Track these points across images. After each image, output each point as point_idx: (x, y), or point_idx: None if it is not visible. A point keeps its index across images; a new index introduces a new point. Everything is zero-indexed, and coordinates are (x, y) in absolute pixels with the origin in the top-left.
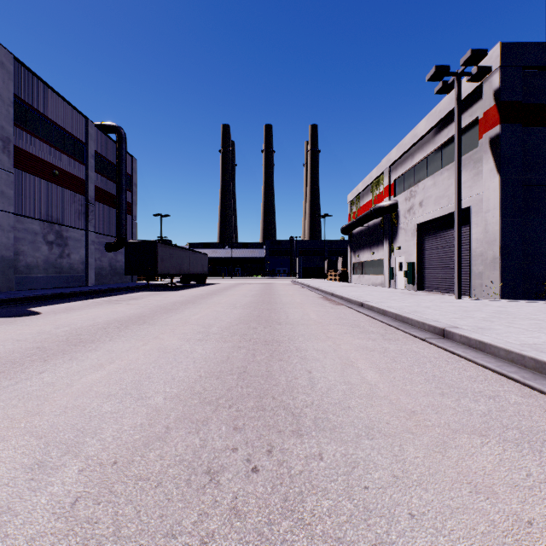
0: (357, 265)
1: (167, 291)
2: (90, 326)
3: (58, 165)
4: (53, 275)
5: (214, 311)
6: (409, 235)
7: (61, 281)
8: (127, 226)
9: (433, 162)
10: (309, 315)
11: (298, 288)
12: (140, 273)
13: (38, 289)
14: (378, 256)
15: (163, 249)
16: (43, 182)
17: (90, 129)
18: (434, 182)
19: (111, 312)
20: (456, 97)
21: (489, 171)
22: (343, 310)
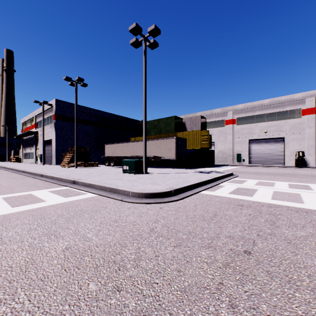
0: (25, 154)
1: None
2: None
3: None
4: None
5: None
6: (41, 144)
7: None
8: None
9: (47, 121)
10: None
11: None
12: None
13: None
14: (33, 151)
15: None
16: None
17: None
18: (46, 128)
19: None
20: (43, 110)
21: (54, 131)
22: None
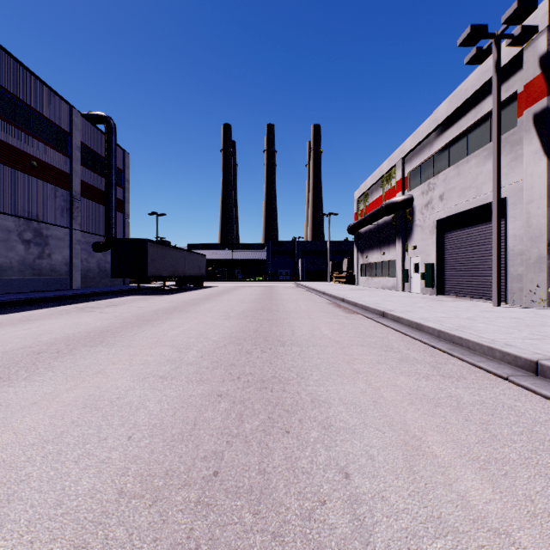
0: (364, 267)
1: (157, 295)
2: (22, 348)
3: (37, 156)
4: (30, 277)
5: (201, 323)
6: (427, 233)
7: (41, 284)
8: (118, 225)
9: (457, 149)
10: (320, 329)
11: (302, 292)
12: (128, 275)
13: (11, 293)
14: (389, 256)
15: (154, 249)
16: (19, 174)
17: (75, 118)
18: (458, 172)
19: (70, 325)
20: (495, 64)
21: (532, 153)
22: (361, 321)
